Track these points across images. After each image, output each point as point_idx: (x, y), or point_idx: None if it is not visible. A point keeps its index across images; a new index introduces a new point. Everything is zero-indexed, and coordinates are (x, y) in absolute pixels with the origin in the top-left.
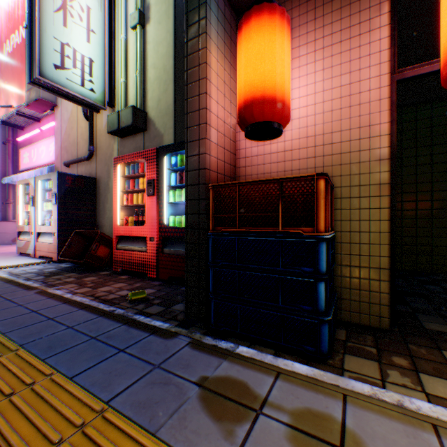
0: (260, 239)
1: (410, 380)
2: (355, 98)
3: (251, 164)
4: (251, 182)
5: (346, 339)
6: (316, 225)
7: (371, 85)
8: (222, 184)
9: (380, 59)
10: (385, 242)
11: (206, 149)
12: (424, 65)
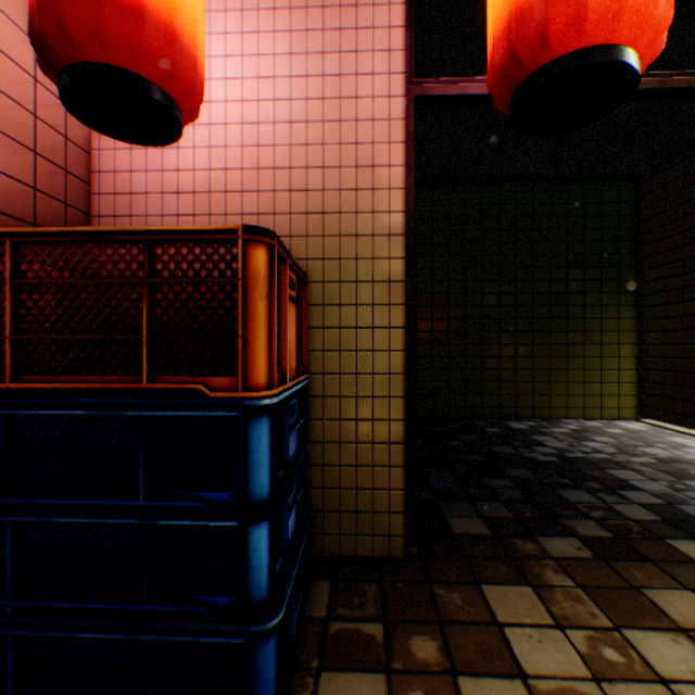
0: (83, 413)
1: None
2: (349, 107)
3: (131, 212)
4: (58, 236)
5: (330, 613)
6: (247, 370)
7: (377, 88)
8: None
9: (391, 41)
10: (399, 391)
11: None
12: (454, 82)
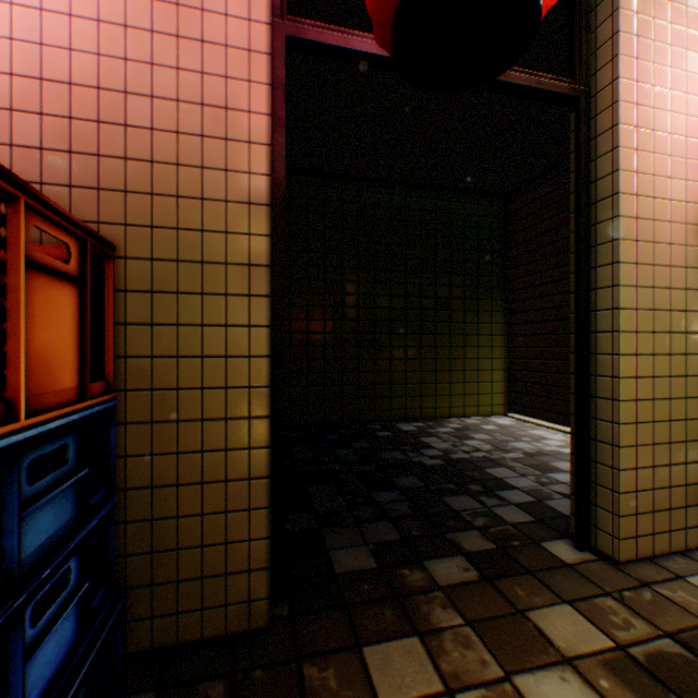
0: None
1: None
2: (193, 20)
3: None
4: None
5: None
6: None
7: (233, 5)
8: None
9: None
10: (262, 410)
11: None
12: (335, 32)
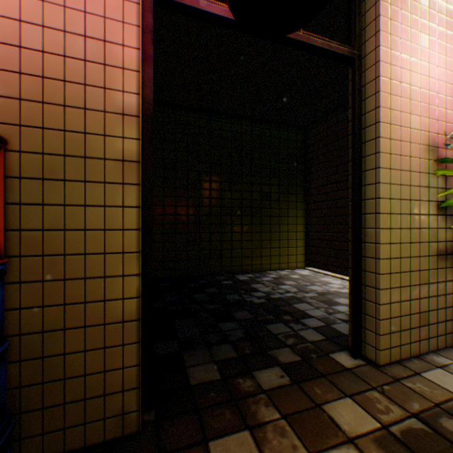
0: None
1: None
2: None
3: None
4: None
5: None
6: None
7: None
8: None
9: None
10: (133, 270)
11: None
12: None
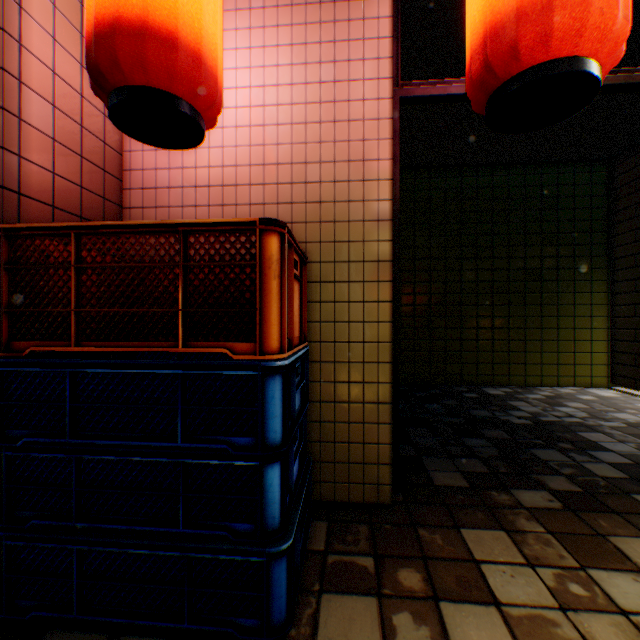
0: (132, 371)
1: (430, 631)
2: (343, 109)
3: (156, 203)
4: (111, 228)
5: (328, 547)
6: (263, 337)
7: (367, 92)
8: (34, 228)
9: (379, 50)
10: (386, 358)
11: (3, 135)
12: (435, 84)
